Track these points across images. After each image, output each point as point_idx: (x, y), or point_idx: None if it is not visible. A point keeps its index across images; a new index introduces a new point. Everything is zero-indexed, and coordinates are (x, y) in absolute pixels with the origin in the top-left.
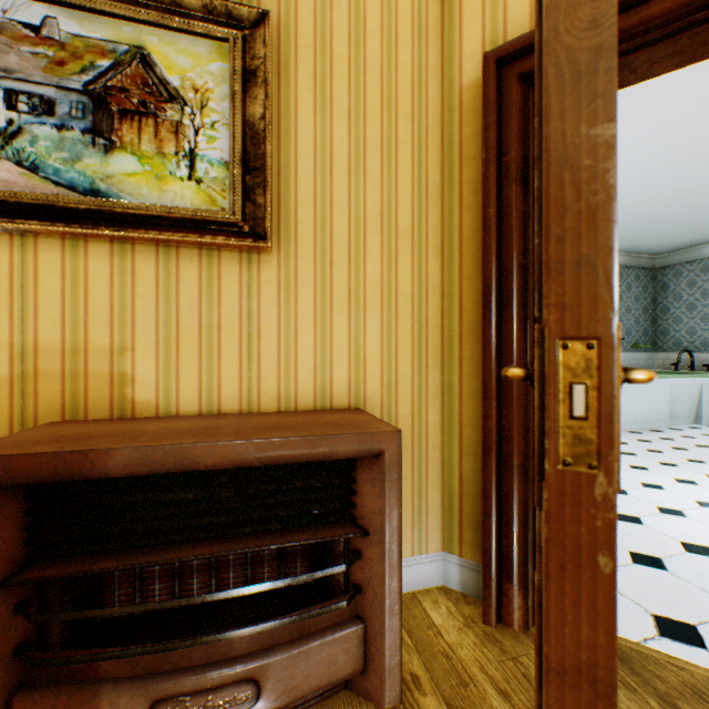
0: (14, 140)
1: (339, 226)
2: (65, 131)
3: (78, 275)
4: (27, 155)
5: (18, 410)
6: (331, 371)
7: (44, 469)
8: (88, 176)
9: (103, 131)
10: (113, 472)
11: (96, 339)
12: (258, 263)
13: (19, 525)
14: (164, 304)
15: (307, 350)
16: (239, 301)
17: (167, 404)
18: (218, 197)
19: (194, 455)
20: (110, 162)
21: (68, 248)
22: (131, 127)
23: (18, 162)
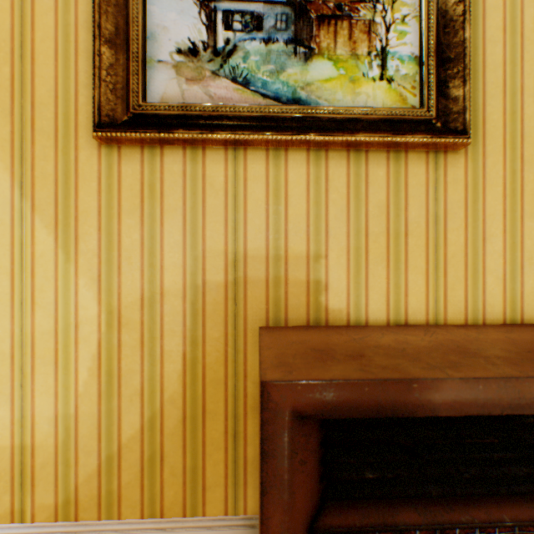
0: (229, 58)
1: (529, 117)
2: (270, 44)
3: (278, 184)
4: (239, 71)
5: (230, 314)
6: (521, 281)
7: (364, 400)
8: (289, 86)
9: (302, 39)
10: (437, 409)
11: (294, 247)
12: (443, 163)
13: (315, 458)
14: (353, 210)
15: (494, 257)
16: (425, 205)
17: (356, 313)
18: (407, 95)
19: (530, 393)
20: (308, 69)
21: (270, 159)
22: (326, 33)
23: (232, 78)
